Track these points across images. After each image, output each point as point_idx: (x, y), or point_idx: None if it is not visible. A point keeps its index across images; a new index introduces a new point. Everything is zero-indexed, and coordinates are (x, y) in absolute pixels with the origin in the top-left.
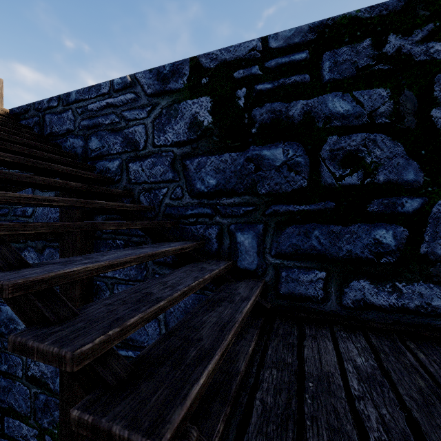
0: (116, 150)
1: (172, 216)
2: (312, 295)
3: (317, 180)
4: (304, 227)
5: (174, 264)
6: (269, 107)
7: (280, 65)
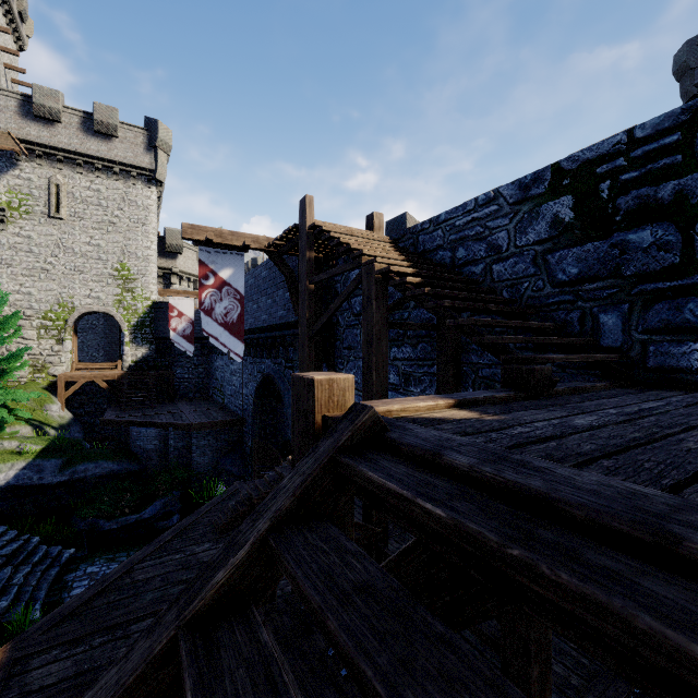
0: (481, 256)
1: (533, 305)
2: (685, 366)
3: (690, 255)
4: (676, 301)
5: (535, 348)
6: (634, 194)
7: (647, 152)
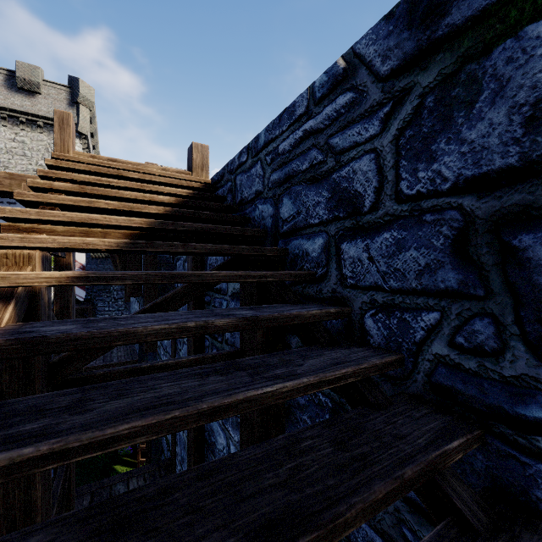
0: (318, 217)
1: (457, 396)
2: None
3: None
4: None
5: None
6: None
7: None
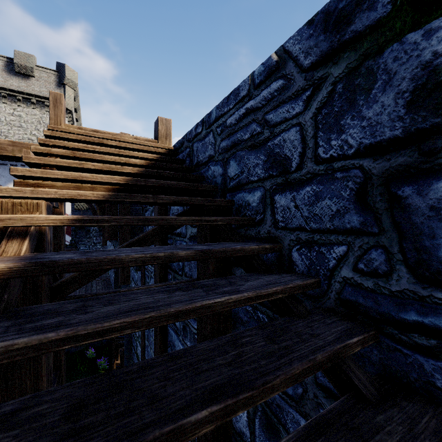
0: (257, 175)
1: (359, 308)
2: None
3: None
4: None
5: None
6: None
7: None
